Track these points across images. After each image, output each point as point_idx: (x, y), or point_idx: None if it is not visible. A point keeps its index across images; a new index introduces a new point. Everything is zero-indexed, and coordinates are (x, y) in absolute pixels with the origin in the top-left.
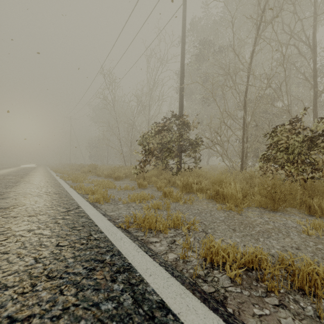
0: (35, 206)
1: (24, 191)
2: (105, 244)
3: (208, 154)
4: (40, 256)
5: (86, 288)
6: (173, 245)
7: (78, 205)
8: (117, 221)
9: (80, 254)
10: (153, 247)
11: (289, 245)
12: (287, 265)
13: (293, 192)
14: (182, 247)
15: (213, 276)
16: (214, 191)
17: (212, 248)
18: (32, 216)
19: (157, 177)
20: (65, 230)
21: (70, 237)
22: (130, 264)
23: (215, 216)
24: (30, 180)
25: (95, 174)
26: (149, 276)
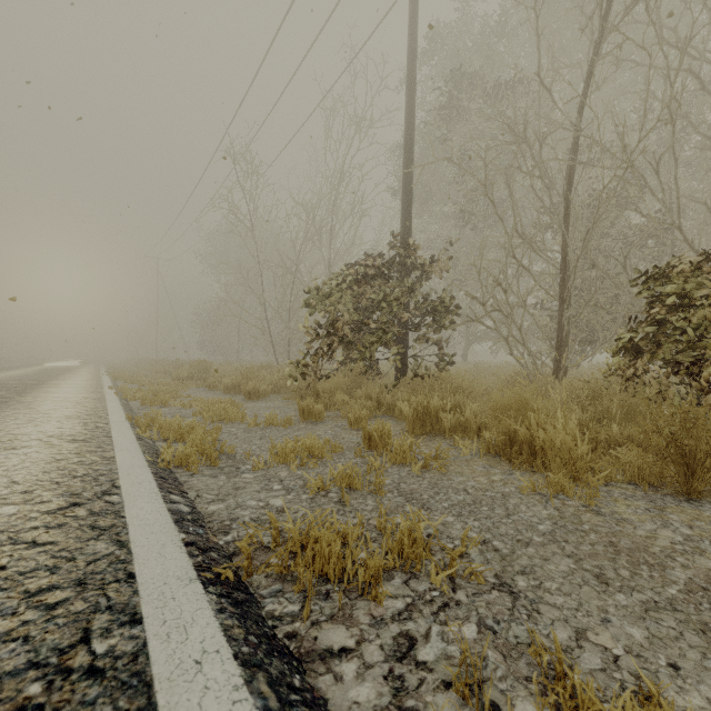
0: None
1: None
2: None
3: (466, 338)
4: None
5: None
6: (408, 670)
7: (113, 483)
8: (220, 541)
9: None
10: (330, 688)
11: None
12: None
13: None
14: (442, 683)
15: None
16: (502, 434)
17: None
18: None
19: (348, 392)
20: None
21: None
22: None
23: (523, 517)
24: (35, 401)
25: (204, 384)
26: None
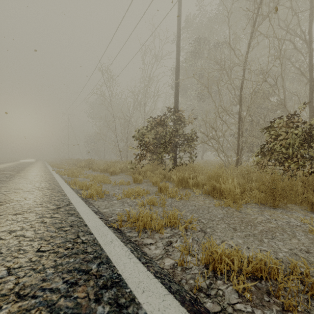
0: (23, 202)
1: (16, 186)
2: (93, 249)
3: (202, 149)
4: (15, 265)
5: (63, 313)
6: (170, 248)
7: (69, 202)
8: (109, 219)
9: (63, 262)
10: (148, 251)
11: (297, 247)
12: (303, 276)
13: (294, 187)
14: (179, 250)
15: (216, 288)
16: (211, 186)
17: (214, 254)
18: (18, 214)
19: (152, 172)
20: (50, 231)
21: (54, 240)
22: (119, 276)
23: (213, 213)
24: (25, 175)
25: (91, 169)
26: (141, 292)
